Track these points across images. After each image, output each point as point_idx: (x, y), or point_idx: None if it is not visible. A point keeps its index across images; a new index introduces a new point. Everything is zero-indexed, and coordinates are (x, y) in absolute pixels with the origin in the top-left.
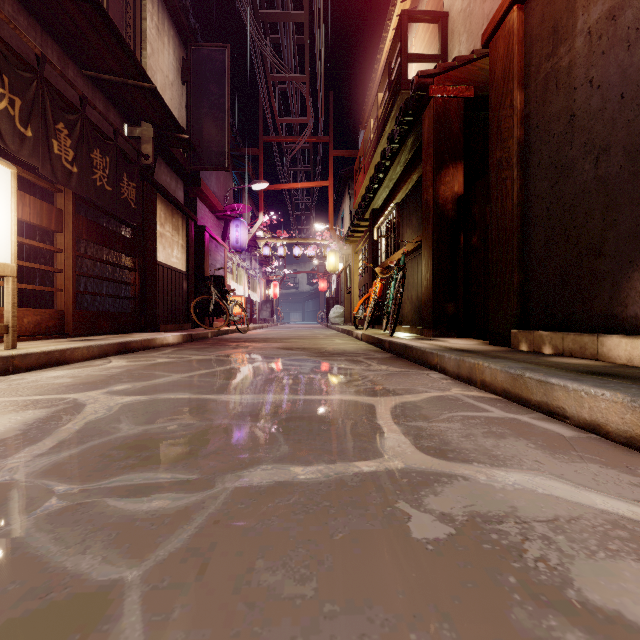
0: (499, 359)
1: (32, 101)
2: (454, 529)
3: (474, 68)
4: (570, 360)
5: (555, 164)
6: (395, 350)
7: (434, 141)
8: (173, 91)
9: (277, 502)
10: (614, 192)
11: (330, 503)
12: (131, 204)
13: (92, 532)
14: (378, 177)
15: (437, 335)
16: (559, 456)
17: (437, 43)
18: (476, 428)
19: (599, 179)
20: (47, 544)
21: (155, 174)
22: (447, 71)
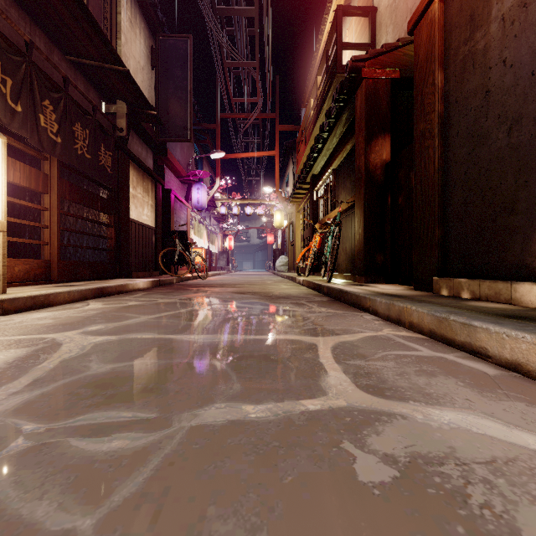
0: (425, 303)
1: (21, 81)
2: (398, 471)
3: (399, 54)
4: (487, 304)
5: (472, 134)
6: (332, 294)
7: (365, 116)
8: (144, 74)
9: (229, 442)
10: (525, 157)
11: (279, 443)
12: (108, 170)
13: (52, 475)
14: (317, 147)
15: (368, 281)
16: (487, 394)
17: (367, 34)
18: (408, 366)
19: (512, 146)
20: (7, 488)
21: (128, 145)
22: (376, 56)
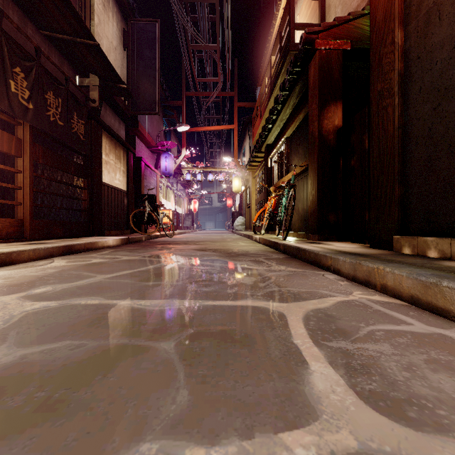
0: (397, 264)
1: None
2: None
3: (350, 26)
4: None
5: (438, 88)
6: (289, 252)
7: (319, 84)
8: (116, 54)
9: None
10: None
11: None
12: (80, 137)
13: None
14: (272, 118)
15: (321, 239)
16: None
17: (317, 16)
18: (412, 352)
19: None
20: None
21: (102, 116)
22: (329, 29)
